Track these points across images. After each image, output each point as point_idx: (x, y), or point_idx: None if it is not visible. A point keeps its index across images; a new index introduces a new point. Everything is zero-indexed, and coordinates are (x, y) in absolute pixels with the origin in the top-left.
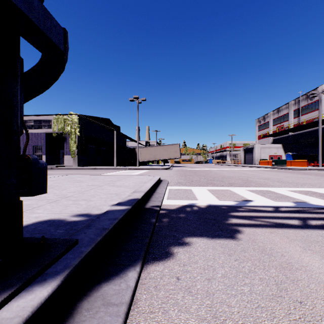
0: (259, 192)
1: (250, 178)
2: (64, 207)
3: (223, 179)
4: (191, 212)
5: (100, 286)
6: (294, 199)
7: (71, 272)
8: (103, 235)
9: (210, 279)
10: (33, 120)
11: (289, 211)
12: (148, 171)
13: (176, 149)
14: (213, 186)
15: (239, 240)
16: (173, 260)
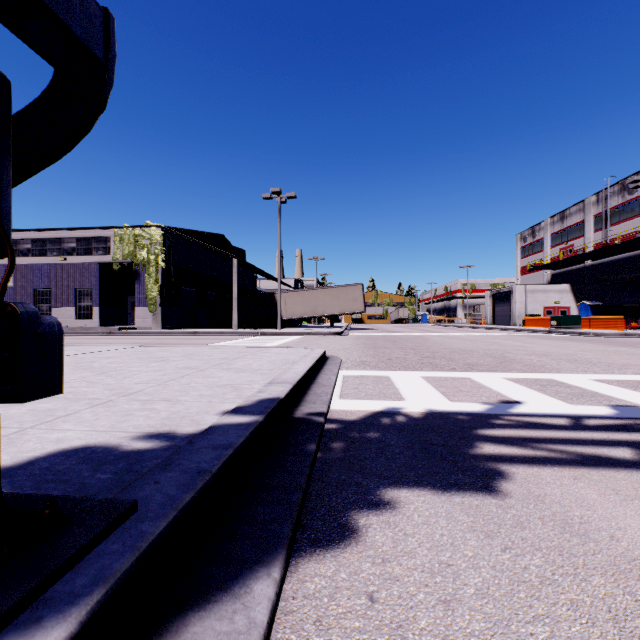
0: (533, 384)
1: (509, 353)
2: (120, 417)
3: (453, 355)
4: (391, 427)
5: (184, 621)
6: (610, 399)
7: (108, 595)
8: (197, 487)
9: (449, 602)
10: (75, 238)
11: (607, 428)
12: (300, 339)
13: (357, 294)
14: (435, 369)
15: (506, 497)
16: (359, 548)
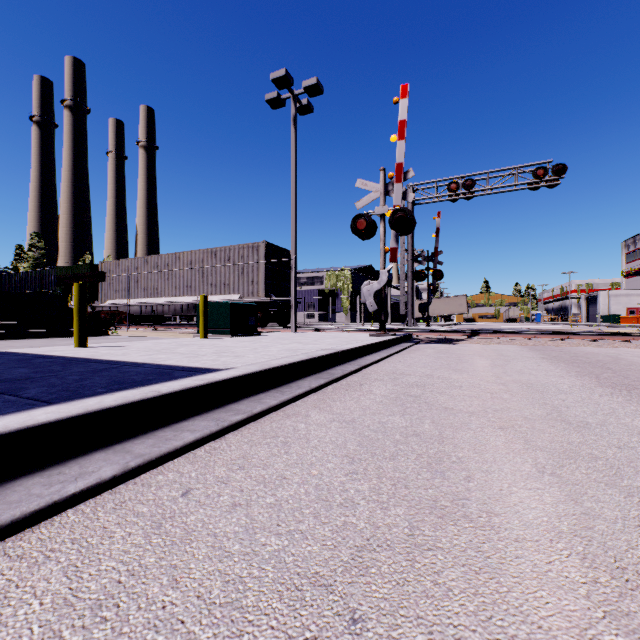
0: None
1: None
2: None
3: None
4: None
5: None
6: None
7: None
8: None
9: None
10: (306, 277)
11: None
12: None
13: (462, 301)
14: None
15: None
16: None
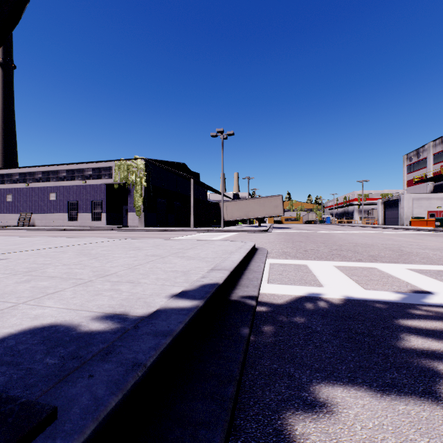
0: (437, 275)
1: (404, 247)
2: (91, 297)
3: (357, 248)
4: (315, 313)
5: None
6: None
7: None
8: (127, 387)
9: None
10: (92, 168)
11: None
12: (237, 235)
13: (278, 202)
14: (344, 260)
15: None
16: None
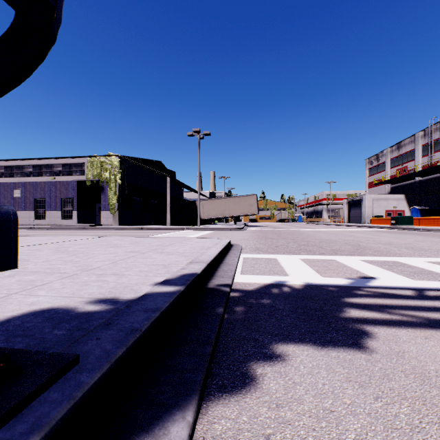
0: (382, 264)
1: (362, 242)
2: (80, 287)
3: (322, 244)
4: (279, 296)
5: None
6: None
7: None
8: (129, 343)
9: None
10: (61, 164)
11: None
12: (213, 233)
13: (252, 201)
14: (309, 253)
15: (373, 353)
16: (257, 394)
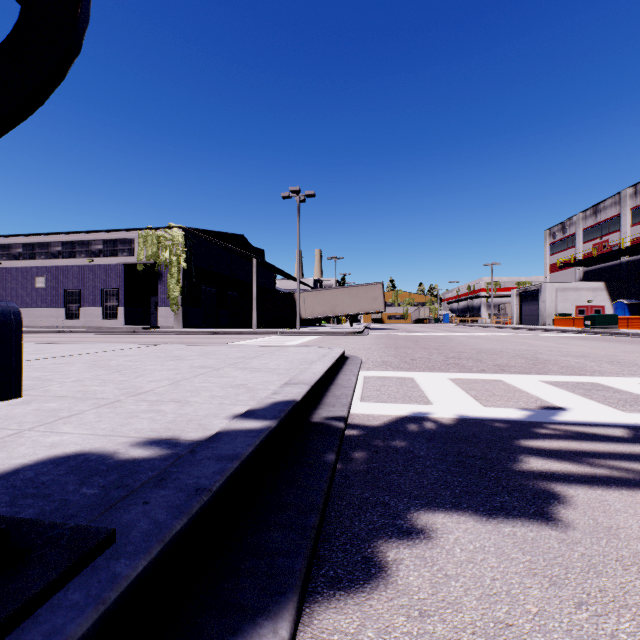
0: (575, 388)
1: (541, 354)
2: (123, 420)
3: (481, 356)
4: (419, 435)
5: None
6: None
7: None
8: (192, 511)
9: None
10: (102, 240)
11: None
12: (319, 339)
13: (377, 293)
14: (462, 370)
15: (568, 529)
16: (389, 594)
